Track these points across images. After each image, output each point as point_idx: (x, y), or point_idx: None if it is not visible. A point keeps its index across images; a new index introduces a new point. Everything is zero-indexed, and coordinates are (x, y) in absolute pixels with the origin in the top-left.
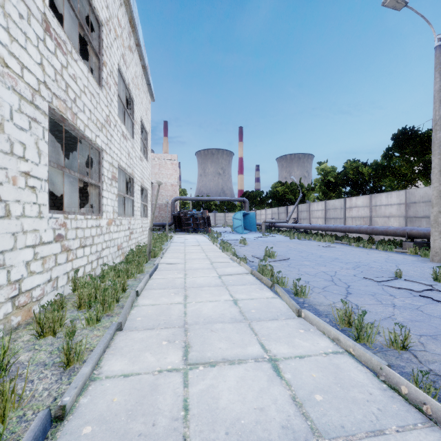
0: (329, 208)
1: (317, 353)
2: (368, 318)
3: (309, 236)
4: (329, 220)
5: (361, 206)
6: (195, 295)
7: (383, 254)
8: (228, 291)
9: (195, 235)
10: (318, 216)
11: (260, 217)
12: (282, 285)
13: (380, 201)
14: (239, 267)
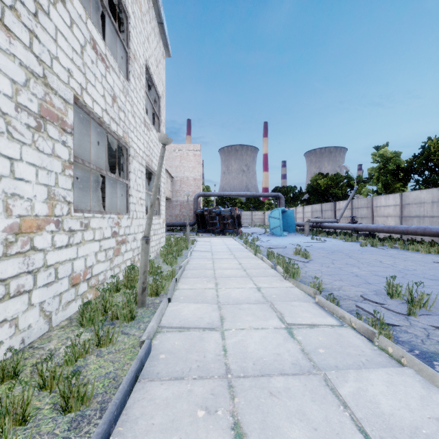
0: (409, 202)
1: None
2: None
3: (390, 243)
4: (409, 220)
5: None
6: None
7: None
8: None
9: (222, 238)
10: (387, 214)
11: (295, 215)
12: None
13: None
14: (406, 376)
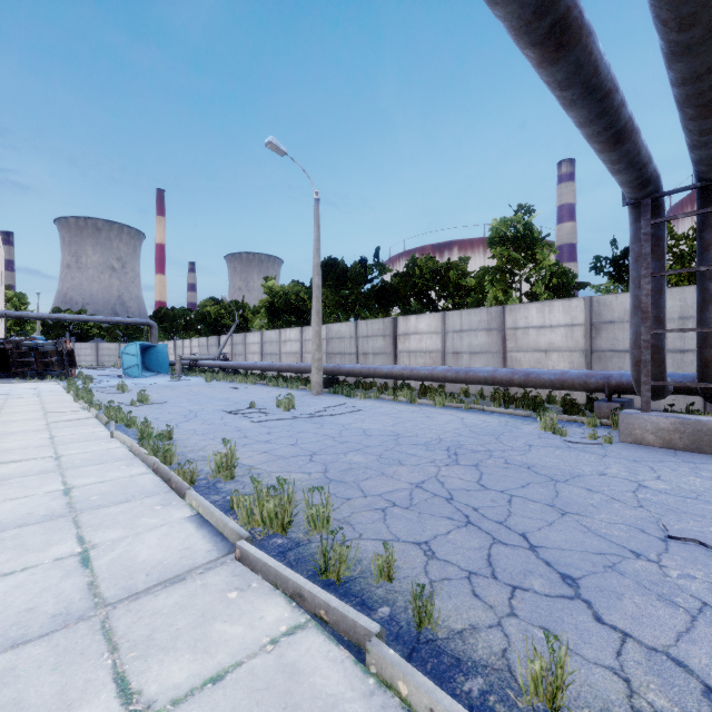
0: (266, 341)
1: (101, 450)
2: (174, 432)
3: (231, 377)
4: (266, 357)
5: (294, 340)
6: (0, 439)
7: (284, 392)
8: (50, 433)
9: (39, 382)
10: (254, 351)
11: (182, 351)
12: (123, 422)
13: (309, 335)
14: (85, 414)
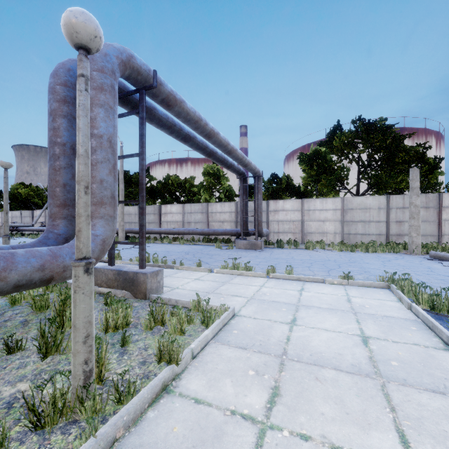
0: None
1: None
2: None
3: None
4: None
5: None
6: None
7: None
8: None
9: None
10: None
11: None
12: None
13: None
14: None
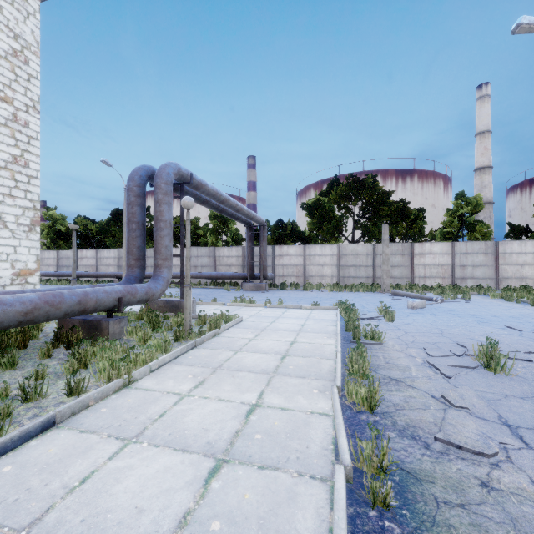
0: (62, 257)
1: None
2: None
3: (44, 282)
4: (62, 268)
5: (90, 257)
6: None
7: None
8: None
9: None
10: (49, 264)
11: None
12: None
13: (103, 255)
14: None
